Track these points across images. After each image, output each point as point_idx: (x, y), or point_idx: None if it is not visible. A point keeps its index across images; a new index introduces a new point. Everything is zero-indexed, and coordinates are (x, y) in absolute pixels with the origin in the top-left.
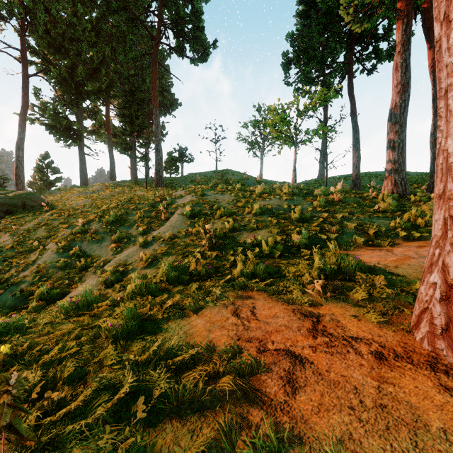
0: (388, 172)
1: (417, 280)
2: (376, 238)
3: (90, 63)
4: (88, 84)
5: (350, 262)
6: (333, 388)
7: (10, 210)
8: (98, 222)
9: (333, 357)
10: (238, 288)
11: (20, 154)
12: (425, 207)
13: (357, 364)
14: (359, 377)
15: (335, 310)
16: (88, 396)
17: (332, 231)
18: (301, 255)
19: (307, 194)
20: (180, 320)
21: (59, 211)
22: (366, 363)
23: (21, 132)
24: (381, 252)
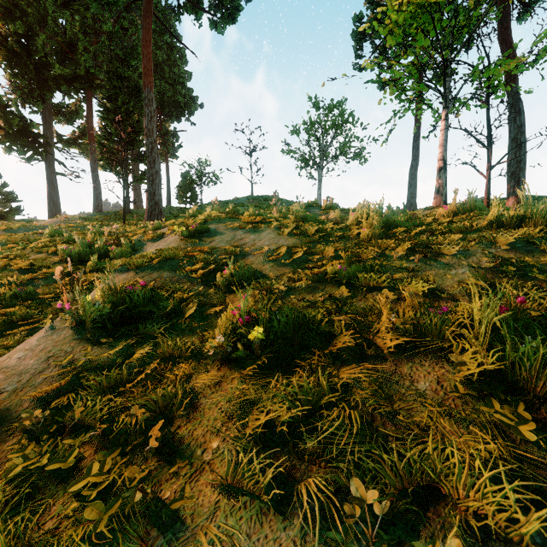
0: None
1: None
2: None
3: (62, 36)
4: (54, 64)
5: None
6: None
7: None
8: None
9: None
10: None
11: None
12: None
13: None
14: None
15: None
16: None
17: None
18: None
19: None
20: None
21: None
22: None
23: None
24: None
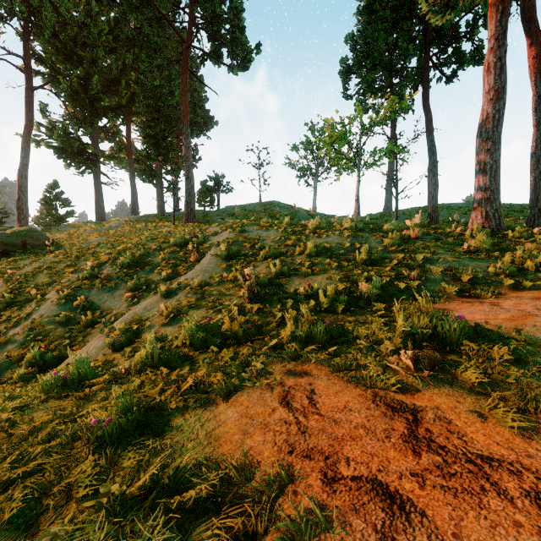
0: (478, 201)
1: None
2: (472, 287)
3: (107, 73)
4: (104, 98)
5: (451, 323)
6: None
7: (7, 251)
8: (112, 265)
9: (460, 502)
10: (288, 358)
11: (23, 183)
12: (530, 246)
13: (509, 522)
14: None
15: (440, 400)
16: None
17: (412, 277)
18: (372, 310)
19: (374, 229)
20: (203, 411)
21: (65, 251)
22: (525, 520)
23: (24, 157)
24: (484, 306)
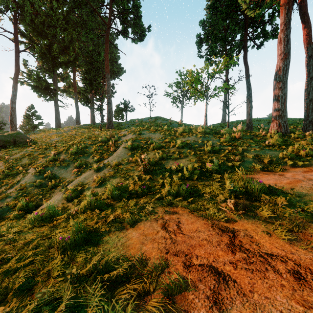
0: (274, 117)
1: (312, 200)
2: (269, 165)
3: (62, 42)
4: (60, 57)
5: (255, 185)
6: (259, 312)
7: (5, 145)
8: (65, 153)
9: (254, 275)
10: (166, 204)
11: (14, 106)
12: (303, 142)
13: (278, 285)
14: (283, 300)
15: (248, 226)
16: (31, 308)
17: (236, 160)
18: (213, 178)
19: (215, 133)
20: (119, 233)
21: (38, 145)
22: (286, 283)
23: (14, 91)
24: (275, 176)
